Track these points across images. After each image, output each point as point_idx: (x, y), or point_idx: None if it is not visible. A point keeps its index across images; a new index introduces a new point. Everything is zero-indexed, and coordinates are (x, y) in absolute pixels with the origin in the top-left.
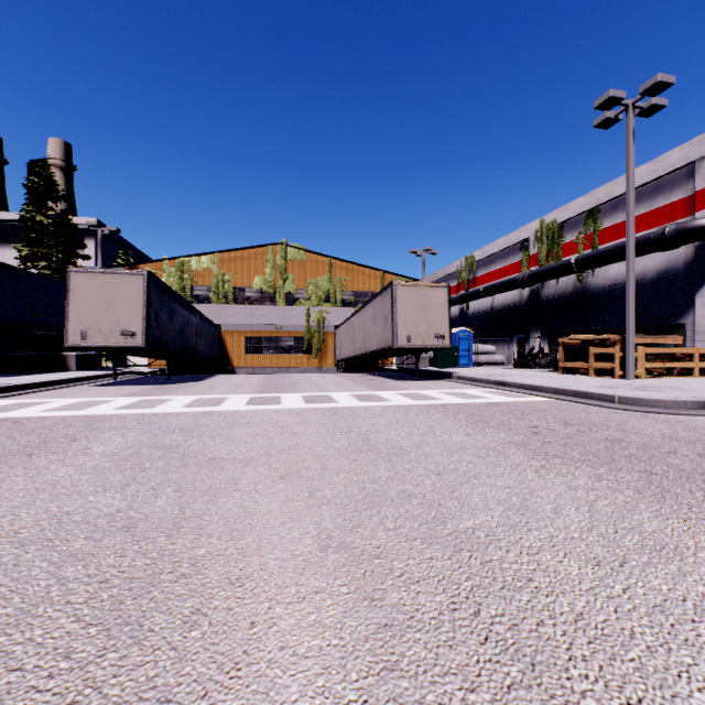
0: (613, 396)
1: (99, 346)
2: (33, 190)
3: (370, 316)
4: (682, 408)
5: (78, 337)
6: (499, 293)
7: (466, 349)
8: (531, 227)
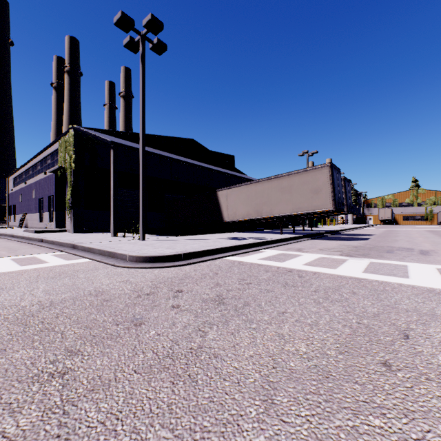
0: None
1: (384, 219)
2: None
3: None
4: None
5: (380, 218)
6: None
7: None
8: None
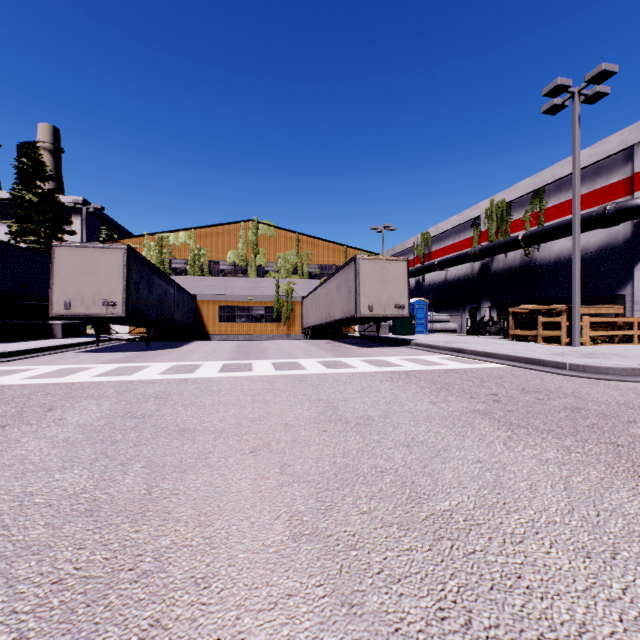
0: (564, 363)
1: (82, 315)
2: (22, 170)
3: (335, 288)
4: (630, 375)
5: (62, 307)
6: (452, 266)
7: (422, 318)
8: (482, 206)
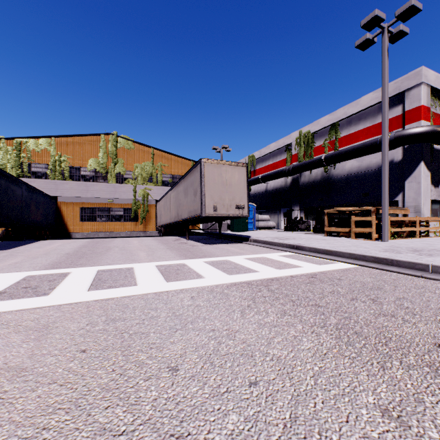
0: (426, 264)
1: None
2: None
3: (182, 190)
4: None
5: None
6: (272, 180)
7: (252, 218)
8: (293, 136)
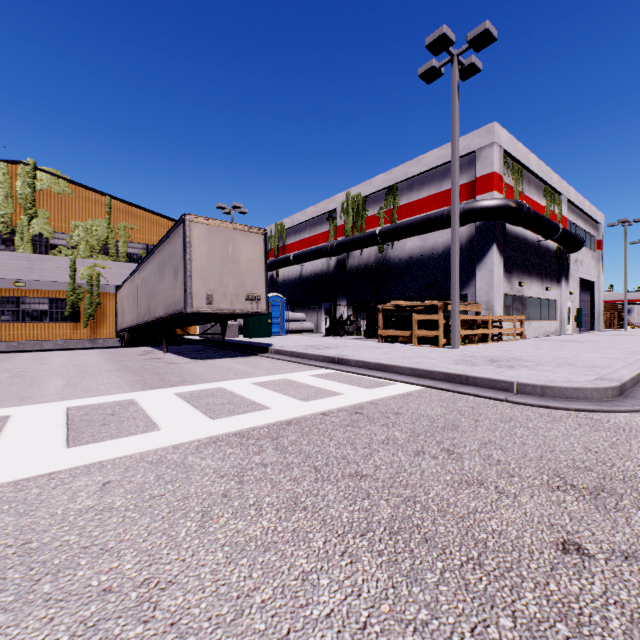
0: (510, 382)
1: None
2: None
3: (156, 269)
4: (603, 397)
5: None
6: (309, 261)
7: (278, 316)
8: (338, 198)
